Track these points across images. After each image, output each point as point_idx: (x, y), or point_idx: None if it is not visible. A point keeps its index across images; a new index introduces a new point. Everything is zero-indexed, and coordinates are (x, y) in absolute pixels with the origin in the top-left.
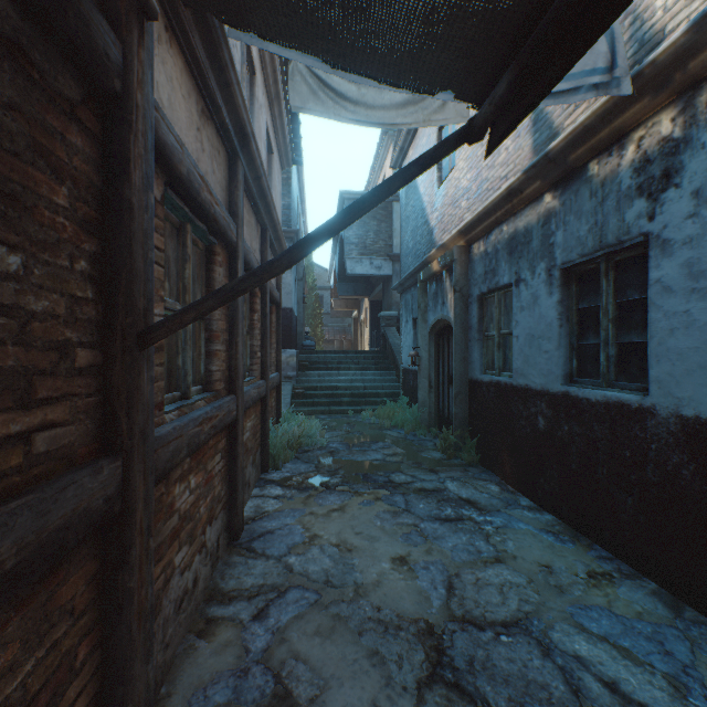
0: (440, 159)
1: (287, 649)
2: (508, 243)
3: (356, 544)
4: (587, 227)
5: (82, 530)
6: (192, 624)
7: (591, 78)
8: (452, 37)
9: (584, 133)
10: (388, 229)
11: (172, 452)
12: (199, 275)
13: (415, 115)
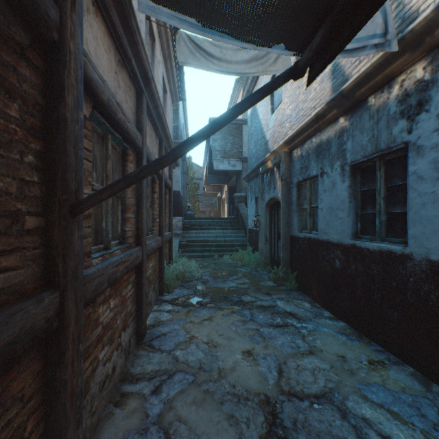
0: (275, 89)
1: (174, 414)
2: (316, 149)
3: (219, 342)
4: (367, 138)
5: (27, 343)
6: (112, 397)
7: (372, 40)
8: (284, 1)
9: (366, 78)
10: (239, 141)
11: (97, 285)
12: (117, 168)
13: (257, 67)
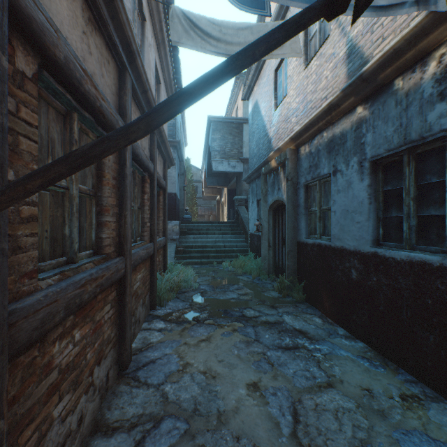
0: (304, 27)
1: None
2: (327, 145)
3: (218, 371)
4: (393, 128)
5: None
6: None
7: None
8: None
9: (393, 55)
10: (240, 141)
11: (42, 319)
12: None
13: None
